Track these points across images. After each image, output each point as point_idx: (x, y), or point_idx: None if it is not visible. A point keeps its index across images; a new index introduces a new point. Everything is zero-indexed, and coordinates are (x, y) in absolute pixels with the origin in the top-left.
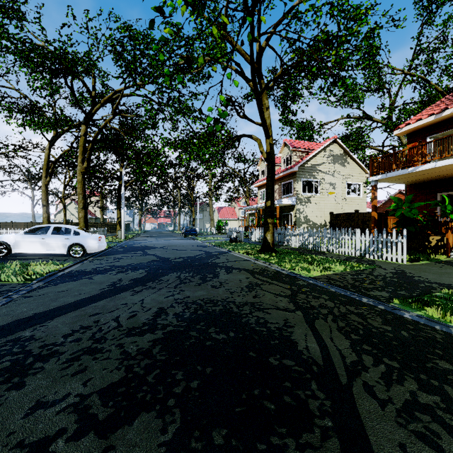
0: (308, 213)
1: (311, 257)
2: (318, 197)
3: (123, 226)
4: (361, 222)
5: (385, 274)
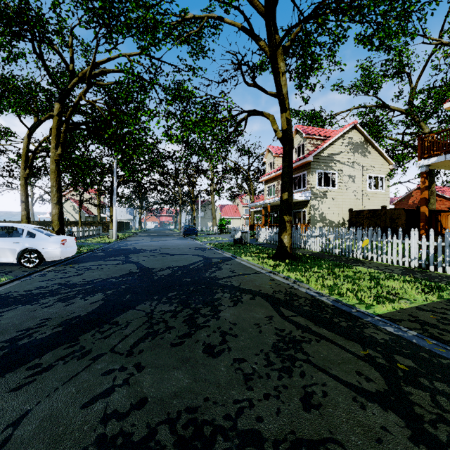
0: (324, 210)
1: (351, 270)
2: (336, 192)
3: (115, 224)
4: (389, 220)
5: None
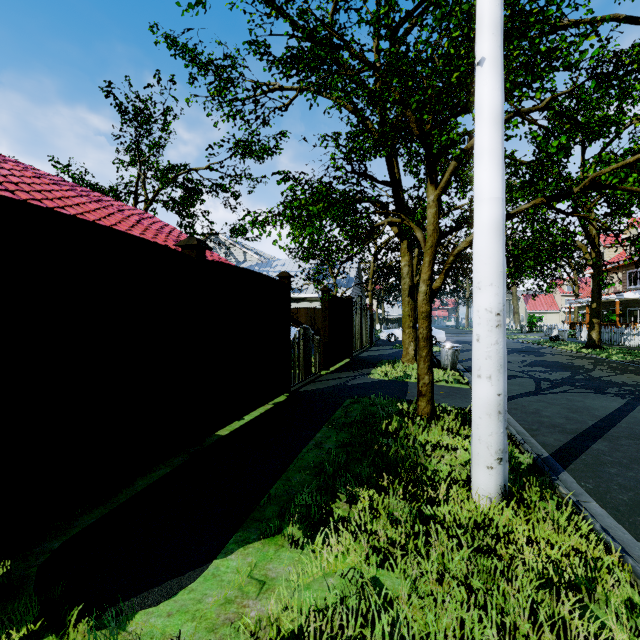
0: None
1: (636, 353)
2: None
3: None
4: None
5: None
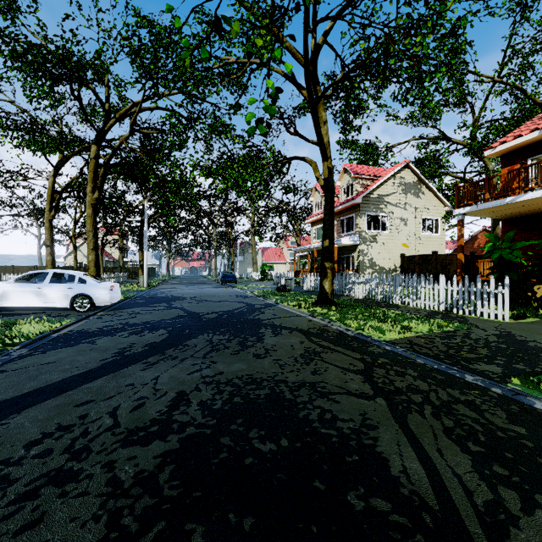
0: (374, 255)
1: (383, 313)
2: (386, 236)
3: (146, 271)
4: (440, 266)
5: (487, 338)
